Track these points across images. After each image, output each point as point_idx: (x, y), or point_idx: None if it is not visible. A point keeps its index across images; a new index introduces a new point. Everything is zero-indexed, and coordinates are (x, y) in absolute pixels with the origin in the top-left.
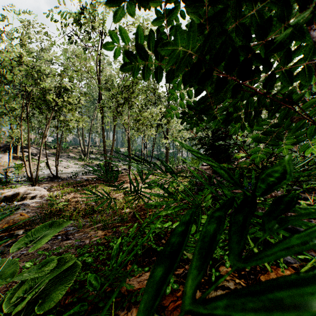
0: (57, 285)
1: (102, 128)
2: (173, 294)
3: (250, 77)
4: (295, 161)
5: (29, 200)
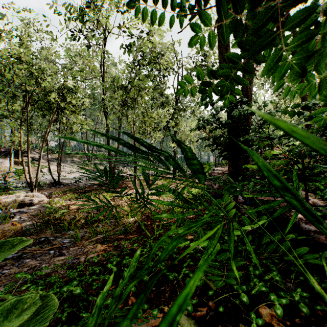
0: None
1: (106, 131)
2: None
3: None
4: None
5: (27, 207)
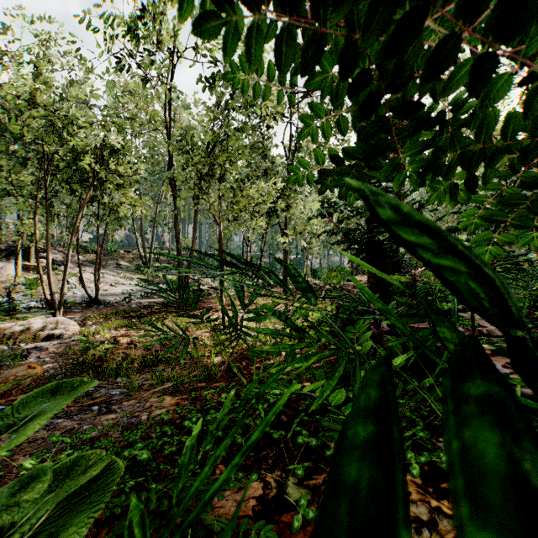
0: (74, 512)
1: (175, 217)
2: (306, 530)
3: (514, 43)
4: (536, 268)
5: (47, 340)
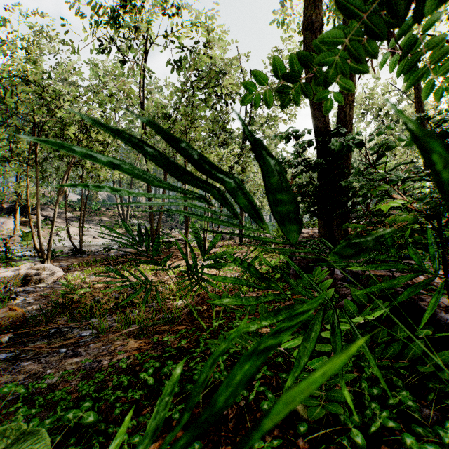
0: None
1: None
2: None
3: None
4: None
5: (35, 284)
